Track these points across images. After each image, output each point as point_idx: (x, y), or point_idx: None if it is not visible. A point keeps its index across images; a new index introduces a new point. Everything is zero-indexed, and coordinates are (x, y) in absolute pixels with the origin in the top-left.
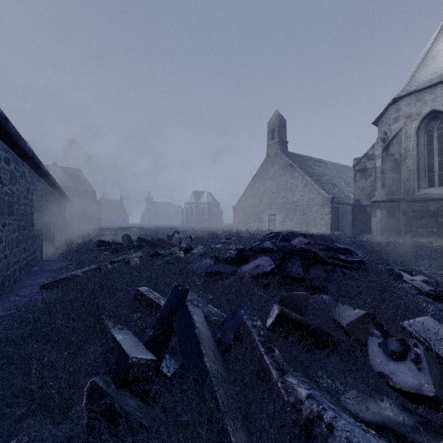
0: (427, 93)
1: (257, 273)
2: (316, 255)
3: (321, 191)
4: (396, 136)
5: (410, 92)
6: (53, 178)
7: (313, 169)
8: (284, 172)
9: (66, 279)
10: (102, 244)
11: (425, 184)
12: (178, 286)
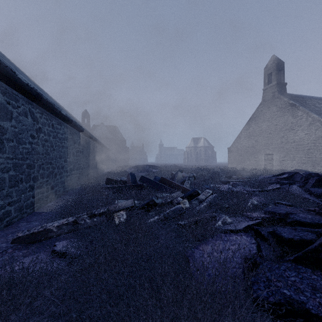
0: None
1: None
2: None
3: None
4: None
5: None
6: (78, 124)
7: (317, 107)
8: (284, 112)
9: (38, 234)
10: (109, 182)
11: None
12: None
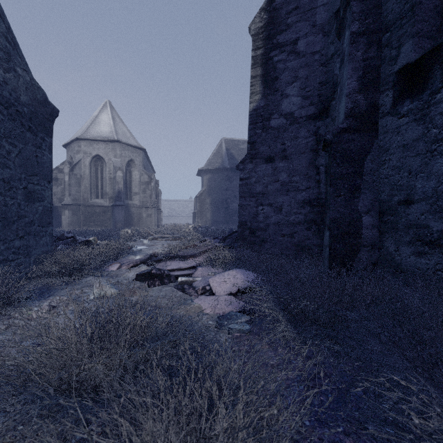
0: (95, 143)
1: None
2: None
3: None
4: (78, 163)
5: (87, 138)
6: None
7: None
8: None
9: None
10: None
11: (94, 196)
12: None
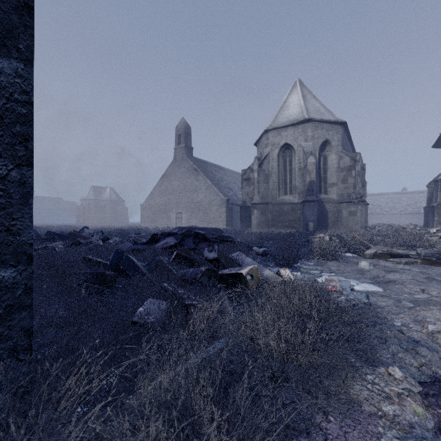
0: (283, 131)
1: (165, 246)
2: (204, 236)
3: (219, 193)
4: (266, 157)
5: (274, 128)
6: None
7: (214, 175)
8: (190, 174)
9: None
10: None
11: (282, 193)
12: (118, 250)
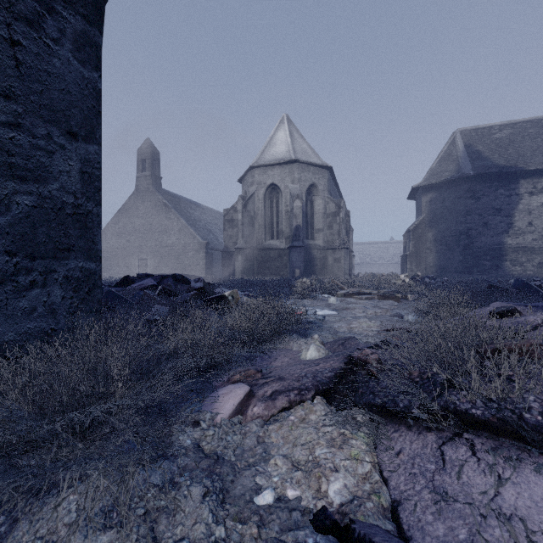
0: (270, 170)
1: (143, 287)
2: (184, 278)
3: (197, 236)
4: (251, 197)
5: (260, 165)
6: None
7: (189, 213)
8: (158, 211)
9: None
10: None
11: (269, 237)
12: None
